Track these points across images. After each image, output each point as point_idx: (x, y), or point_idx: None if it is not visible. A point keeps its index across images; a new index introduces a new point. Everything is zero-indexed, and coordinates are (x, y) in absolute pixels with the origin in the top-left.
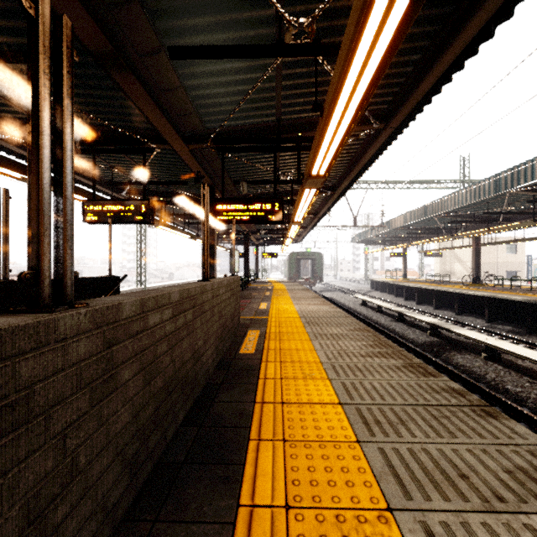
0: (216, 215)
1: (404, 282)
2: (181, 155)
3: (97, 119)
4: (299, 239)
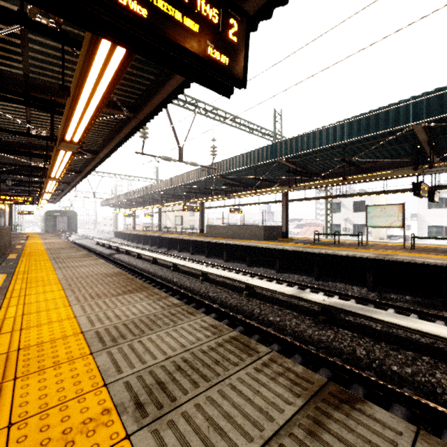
0: None
1: (130, 231)
2: None
3: None
4: (55, 201)
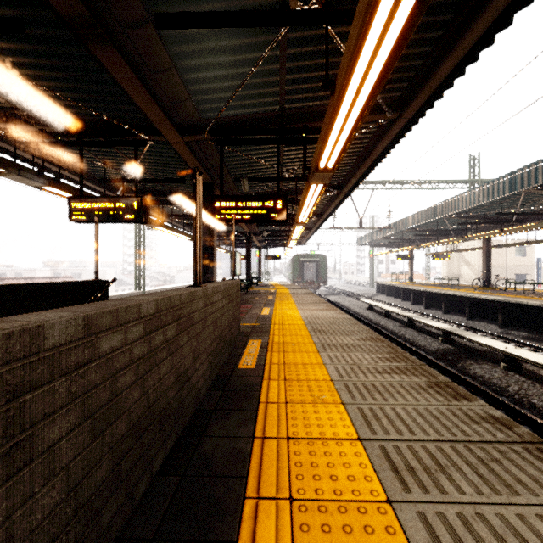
0: (214, 213)
1: (412, 285)
2: (176, 148)
3: (81, 106)
4: (303, 241)
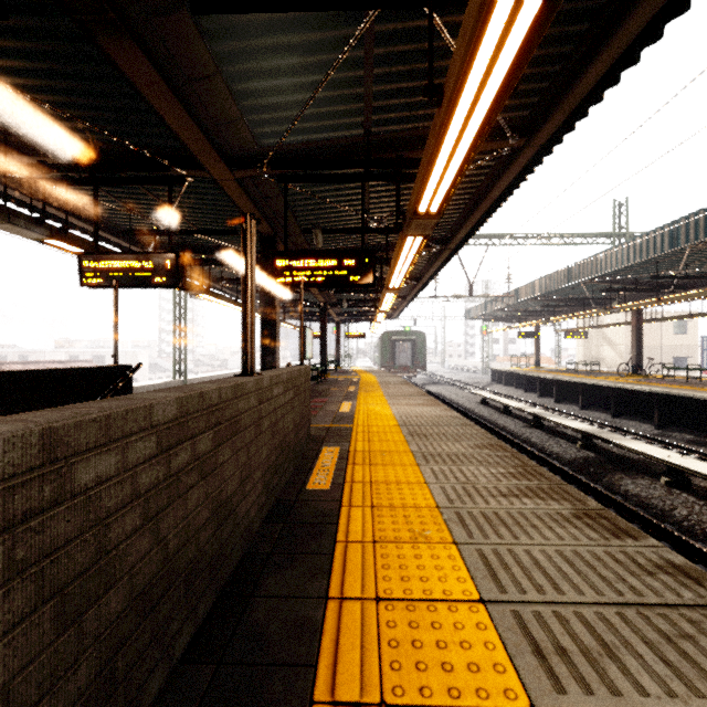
0: (275, 275)
1: (538, 372)
2: (225, 187)
3: (93, 128)
4: (395, 314)
